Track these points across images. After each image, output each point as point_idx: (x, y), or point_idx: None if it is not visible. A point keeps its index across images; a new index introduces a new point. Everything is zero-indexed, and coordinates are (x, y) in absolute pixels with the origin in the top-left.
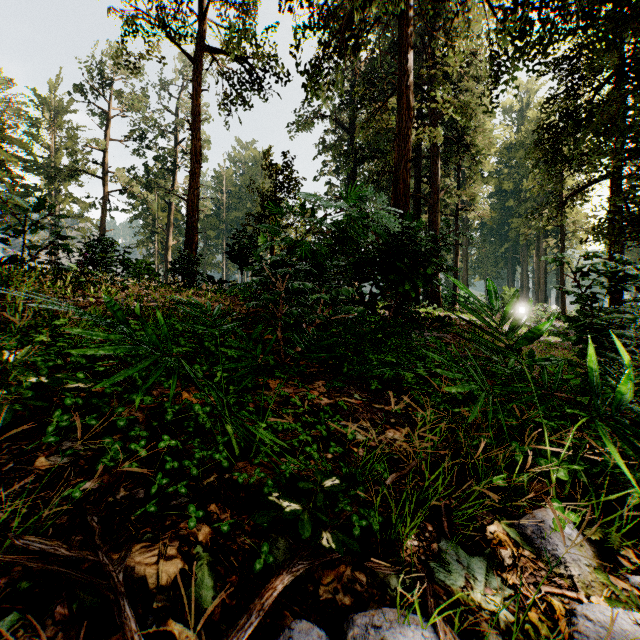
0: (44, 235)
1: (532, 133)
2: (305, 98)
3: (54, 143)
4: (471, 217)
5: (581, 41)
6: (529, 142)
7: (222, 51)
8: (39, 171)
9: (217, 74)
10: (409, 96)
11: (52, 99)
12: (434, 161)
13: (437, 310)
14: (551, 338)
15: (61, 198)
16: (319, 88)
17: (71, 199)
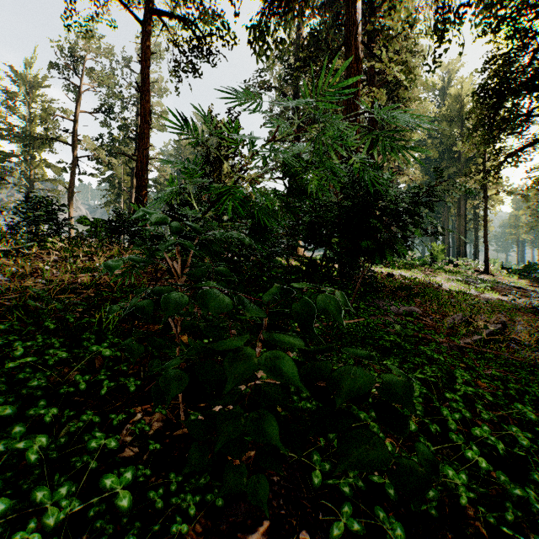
0: (20, 196)
1: (472, 96)
2: (250, 49)
3: (30, 114)
4: (403, 180)
5: (521, 5)
6: (451, 115)
7: (171, 15)
8: (16, 139)
9: (168, 41)
10: (358, 49)
11: (28, 75)
12: (373, 127)
13: (378, 266)
14: (489, 294)
15: (36, 163)
16: (265, 42)
17: (44, 164)
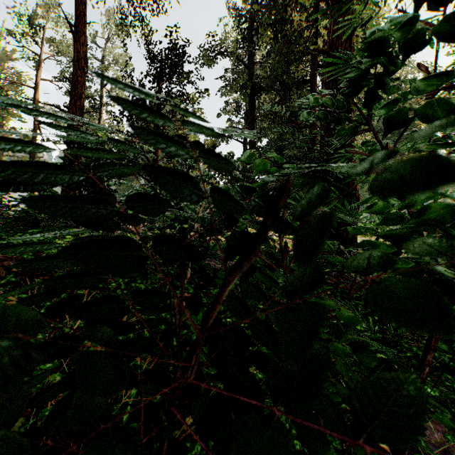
0: None
1: None
2: None
3: None
4: None
5: None
6: None
7: None
8: None
9: None
10: None
11: None
12: None
13: None
14: None
15: None
16: None
17: None
